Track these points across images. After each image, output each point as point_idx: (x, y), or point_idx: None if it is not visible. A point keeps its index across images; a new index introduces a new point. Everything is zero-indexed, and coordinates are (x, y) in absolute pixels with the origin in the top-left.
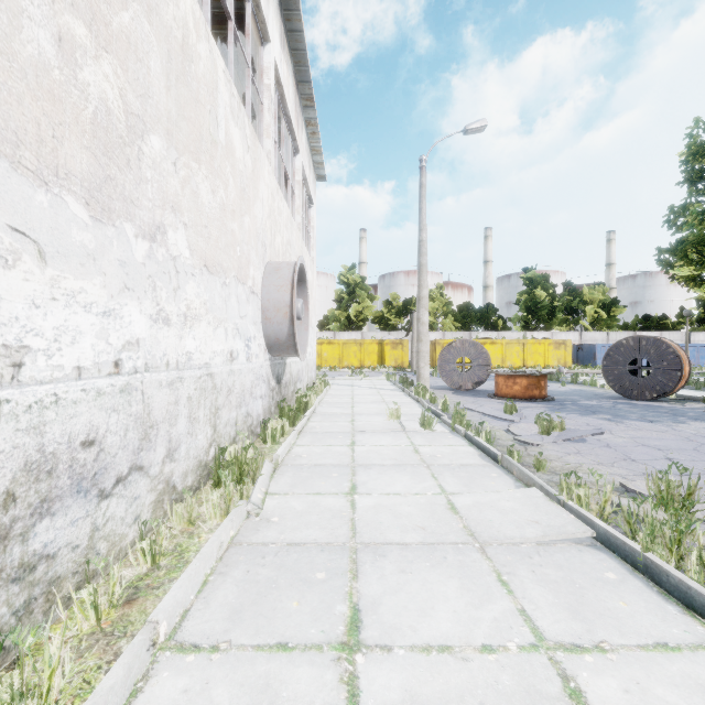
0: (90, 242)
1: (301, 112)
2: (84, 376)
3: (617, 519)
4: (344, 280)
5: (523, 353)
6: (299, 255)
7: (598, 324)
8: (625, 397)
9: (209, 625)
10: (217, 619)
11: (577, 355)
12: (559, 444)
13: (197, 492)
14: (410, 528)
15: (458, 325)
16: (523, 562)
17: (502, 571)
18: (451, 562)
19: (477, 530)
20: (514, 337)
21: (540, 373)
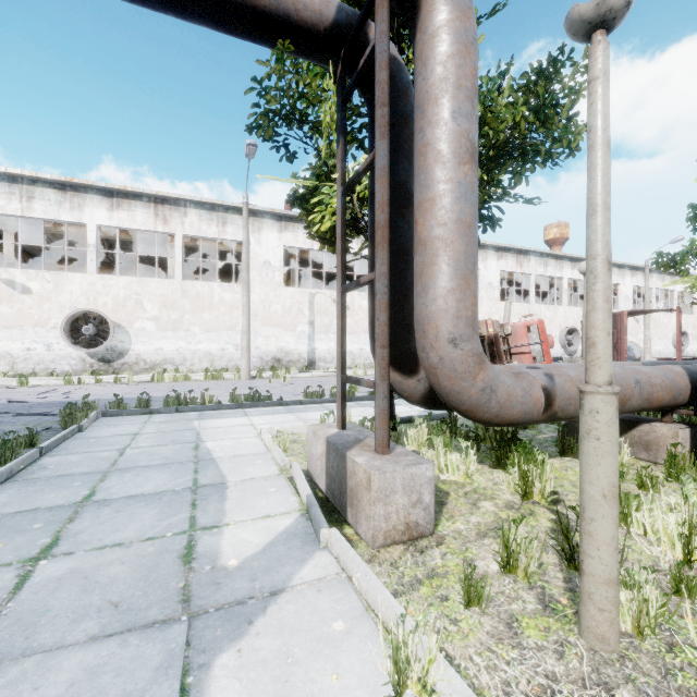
0: None
1: None
2: None
3: None
4: None
5: None
6: (694, 321)
7: None
8: None
9: None
10: None
11: None
12: None
13: None
14: None
15: None
16: None
17: None
18: None
19: None
20: None
21: None
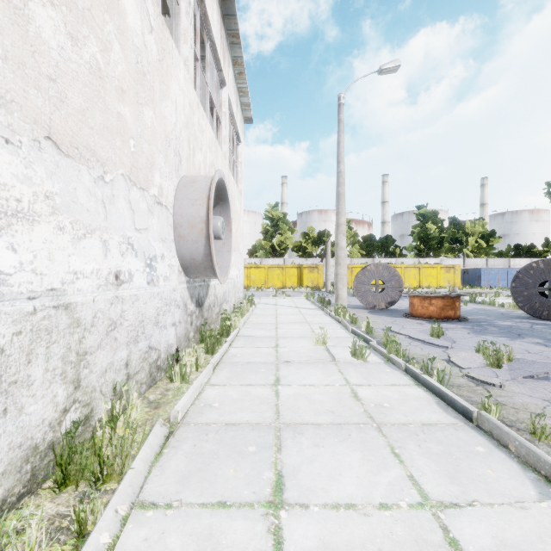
0: None
1: (227, 48)
2: None
3: None
4: (269, 215)
5: (419, 275)
6: None
7: (478, 252)
8: (535, 317)
9: None
10: None
11: (463, 277)
12: (522, 383)
13: (24, 501)
14: None
15: (363, 253)
16: None
17: None
18: None
19: None
20: (410, 263)
21: (456, 295)
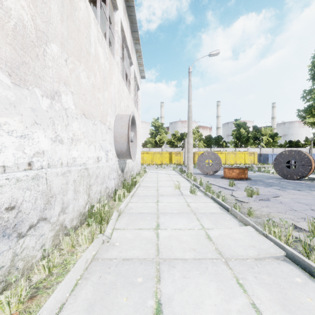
0: (12, 97)
1: (133, 46)
2: (7, 171)
3: (298, 246)
4: (153, 124)
5: (235, 157)
6: None
7: (268, 144)
8: (284, 178)
9: (75, 314)
10: (80, 310)
11: (259, 158)
12: (257, 202)
13: (79, 228)
14: (187, 249)
15: (205, 145)
16: (249, 271)
17: (239, 277)
18: (210, 271)
19: (222, 250)
20: (231, 150)
21: (245, 167)
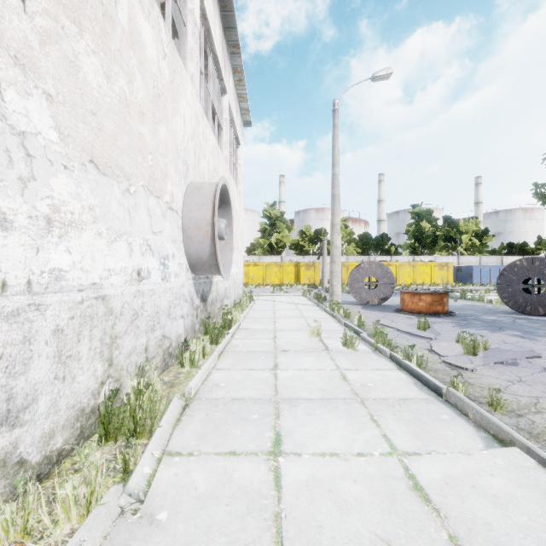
0: None
1: (228, 58)
2: None
3: None
4: (267, 214)
5: (413, 273)
6: None
7: (472, 250)
8: (518, 312)
9: None
10: None
11: (457, 275)
12: (492, 368)
13: (75, 451)
14: (367, 542)
15: (359, 251)
16: None
17: None
18: None
19: None
20: (405, 260)
21: (443, 291)
